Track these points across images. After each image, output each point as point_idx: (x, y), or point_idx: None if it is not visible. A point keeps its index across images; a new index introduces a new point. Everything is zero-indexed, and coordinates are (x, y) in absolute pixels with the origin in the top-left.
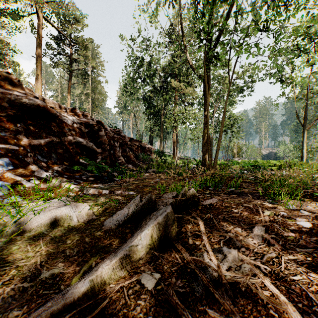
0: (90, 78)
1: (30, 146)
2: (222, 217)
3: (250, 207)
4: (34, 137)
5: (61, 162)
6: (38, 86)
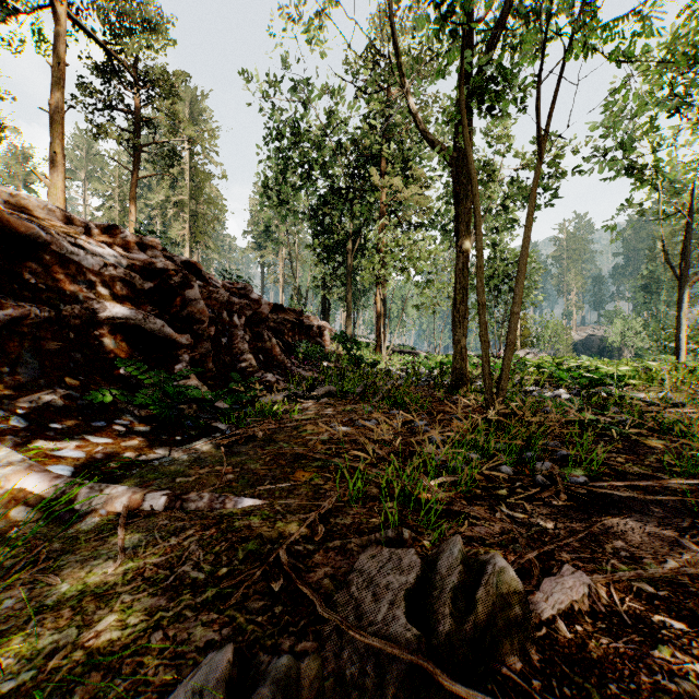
0: (186, 167)
1: None
2: None
3: None
4: None
5: (54, 380)
6: (55, 180)
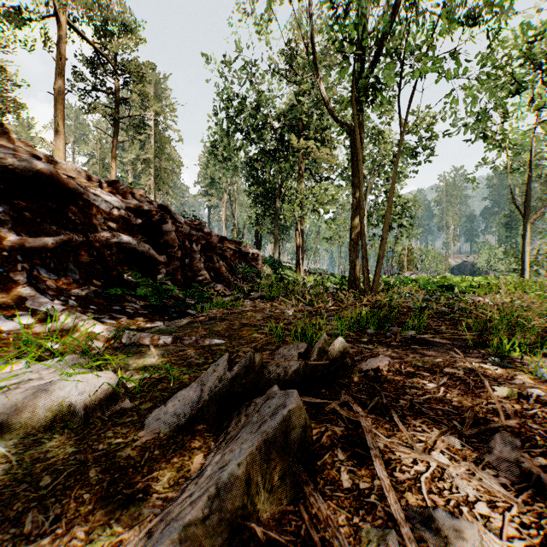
0: (151, 132)
1: (23, 250)
2: (407, 404)
3: (461, 377)
4: (33, 233)
5: (87, 281)
6: (57, 145)
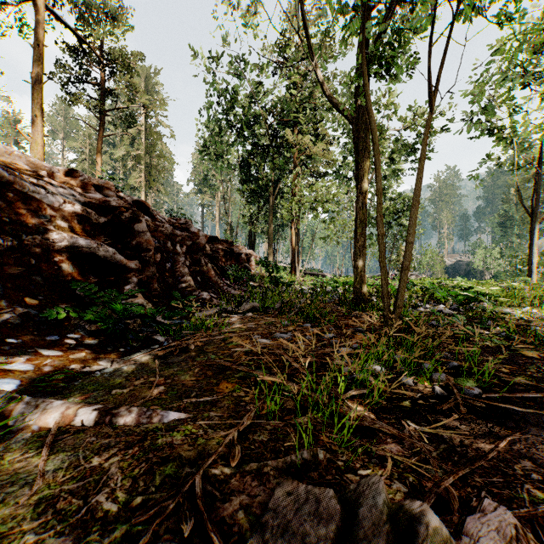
0: (142, 128)
1: None
2: None
3: None
4: None
5: (15, 300)
6: (36, 137)
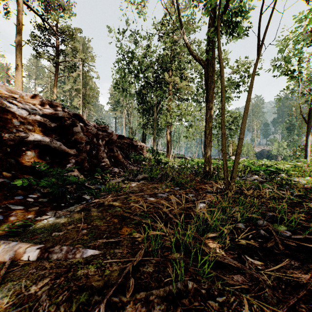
0: (80, 73)
1: None
2: None
3: None
4: None
5: None
6: (18, 77)
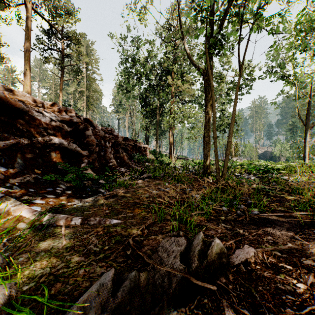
0: (84, 75)
1: None
2: None
3: None
4: None
5: (30, 170)
6: (26, 81)
